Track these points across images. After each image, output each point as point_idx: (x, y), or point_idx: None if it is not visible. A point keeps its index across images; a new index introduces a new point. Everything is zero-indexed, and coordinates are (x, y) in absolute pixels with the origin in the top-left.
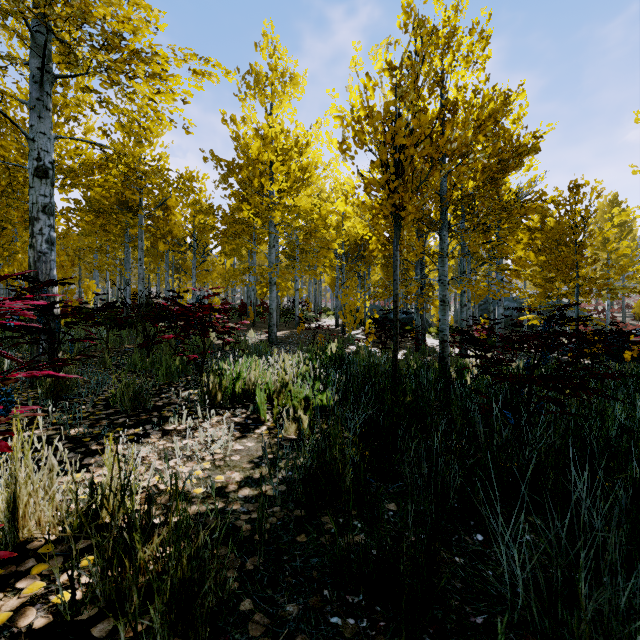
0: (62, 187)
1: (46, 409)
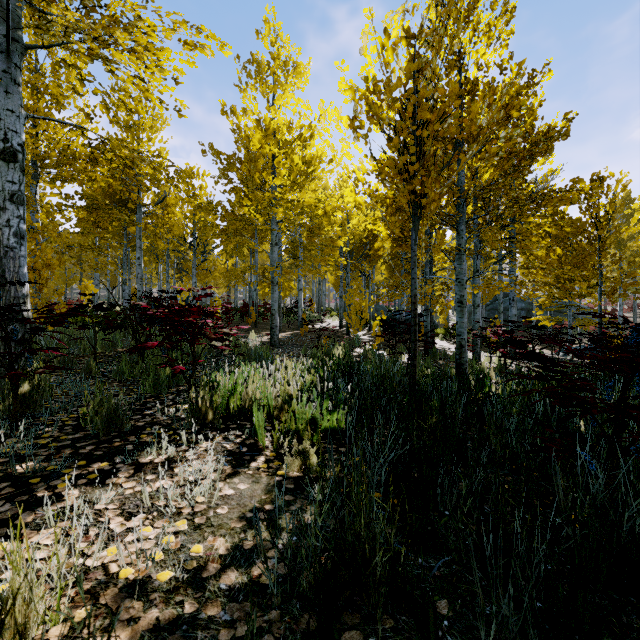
0: (52, 181)
1: (2, 432)
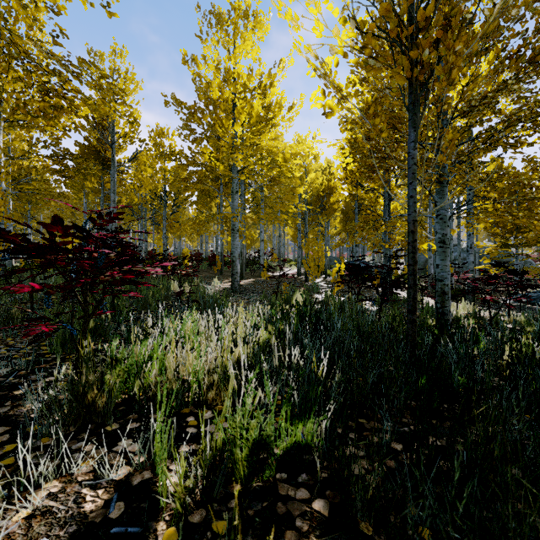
0: (12, 127)
1: None
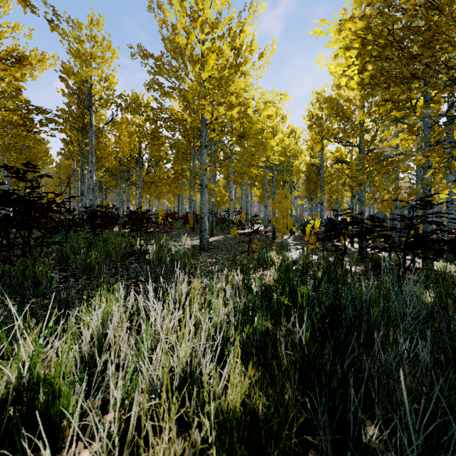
0: None
1: None
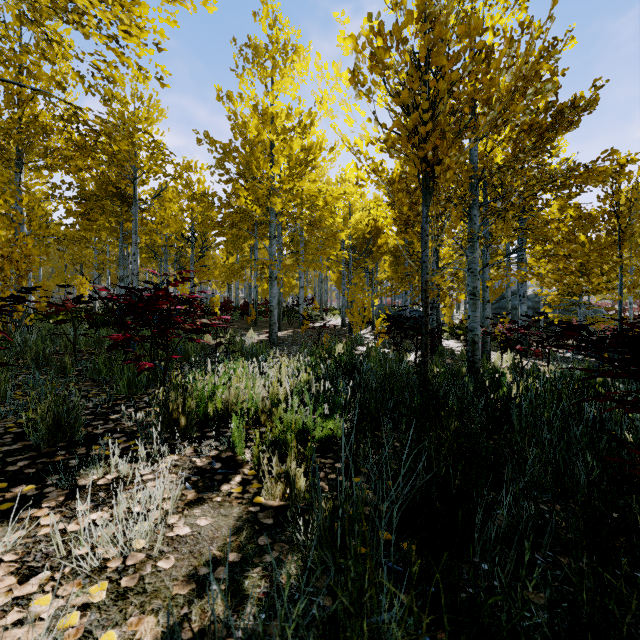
0: (36, 169)
1: None
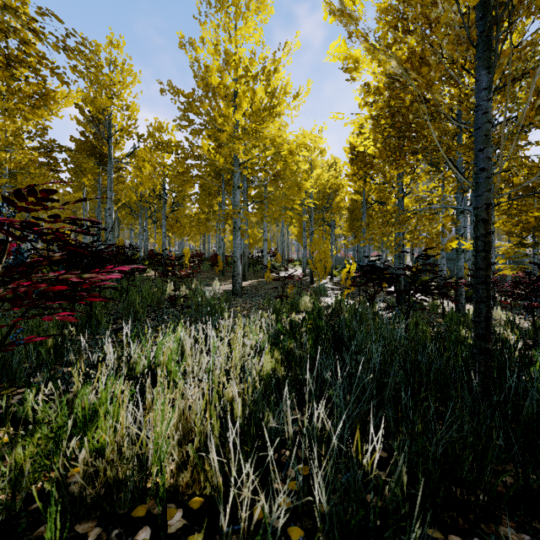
0: None
1: None
